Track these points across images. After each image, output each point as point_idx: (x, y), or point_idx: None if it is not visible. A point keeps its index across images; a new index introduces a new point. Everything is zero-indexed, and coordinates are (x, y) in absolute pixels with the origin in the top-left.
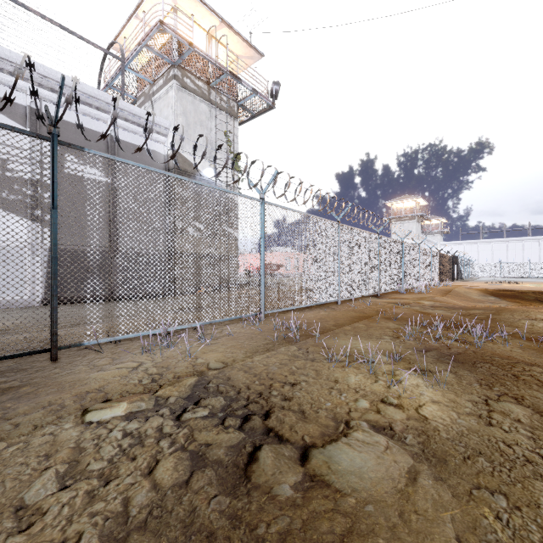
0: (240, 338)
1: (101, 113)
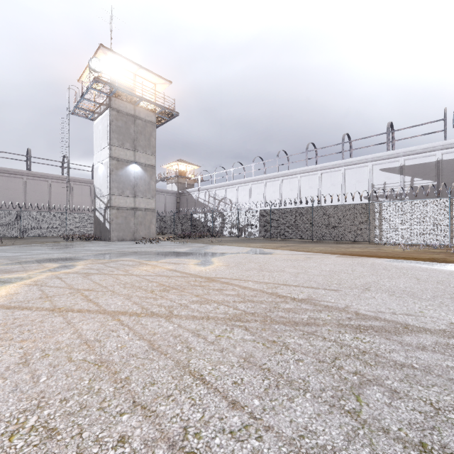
0: (412, 247)
1: (431, 152)
